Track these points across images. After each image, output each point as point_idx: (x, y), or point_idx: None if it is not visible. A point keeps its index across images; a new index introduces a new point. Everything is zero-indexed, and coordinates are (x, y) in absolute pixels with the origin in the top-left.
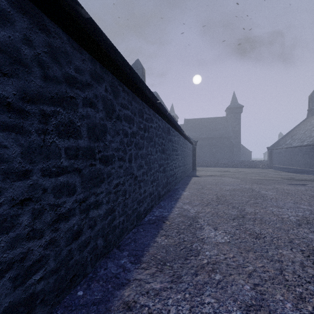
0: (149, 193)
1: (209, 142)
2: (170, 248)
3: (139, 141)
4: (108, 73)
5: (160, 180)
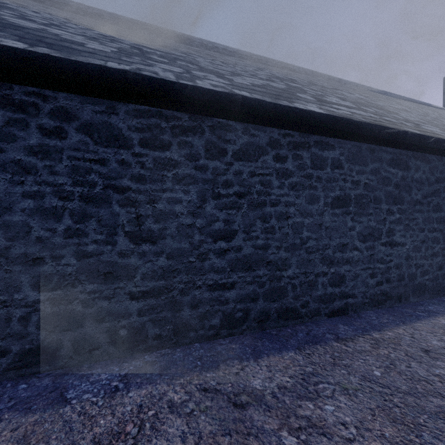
0: None
1: None
2: None
3: None
4: None
5: None
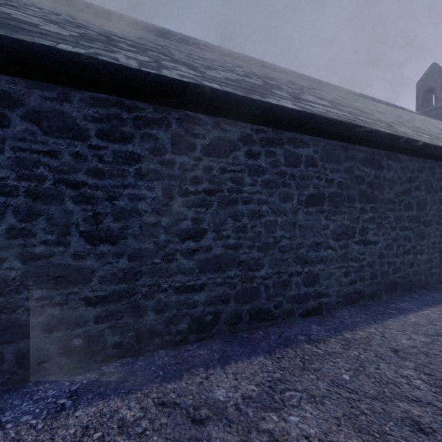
0: None
1: None
2: None
3: None
4: (427, 161)
5: None
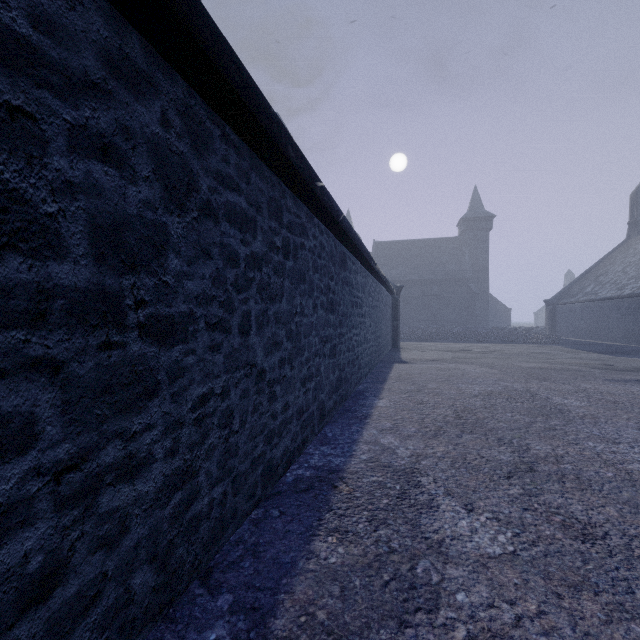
0: (297, 410)
1: (425, 290)
2: (354, 581)
3: (271, 280)
4: (173, 75)
5: (324, 375)
